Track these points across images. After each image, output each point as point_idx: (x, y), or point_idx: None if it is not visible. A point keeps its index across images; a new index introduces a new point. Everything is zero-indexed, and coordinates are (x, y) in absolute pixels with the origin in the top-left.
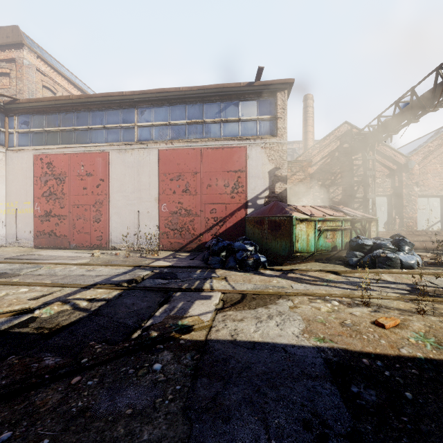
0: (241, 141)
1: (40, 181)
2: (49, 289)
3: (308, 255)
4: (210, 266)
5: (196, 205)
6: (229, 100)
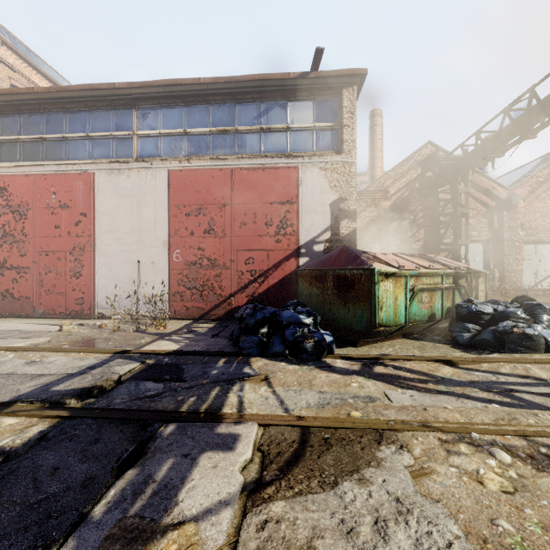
0: (291, 159)
1: None
2: None
3: (395, 328)
4: (242, 351)
5: (224, 253)
6: (273, 99)
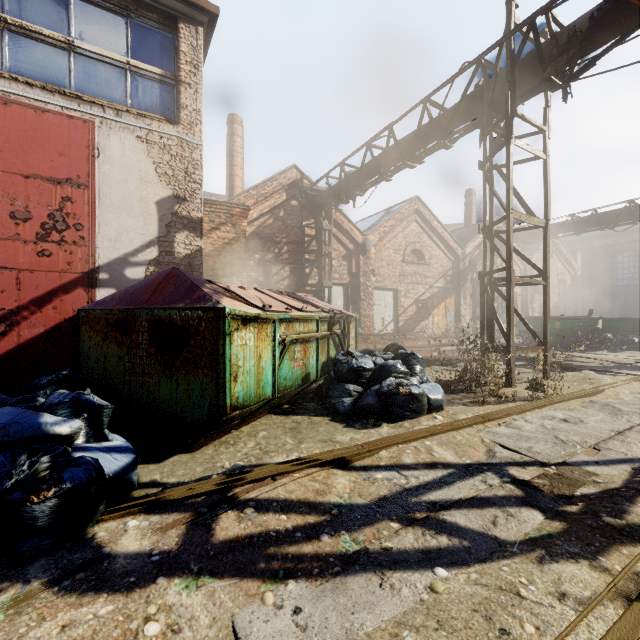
0: (77, 103)
1: None
2: None
3: (258, 405)
4: None
5: None
6: None
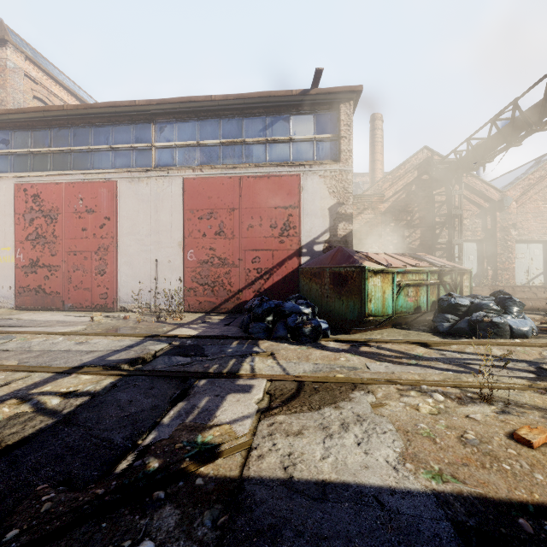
0: (293, 168)
1: (23, 219)
2: (8, 376)
3: (384, 318)
4: (252, 335)
5: (233, 253)
6: (277, 113)
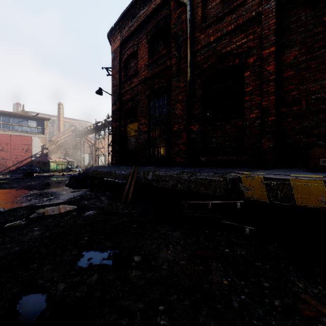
0: (30, 134)
1: None
2: None
3: (54, 170)
4: None
5: (8, 156)
6: (24, 118)
